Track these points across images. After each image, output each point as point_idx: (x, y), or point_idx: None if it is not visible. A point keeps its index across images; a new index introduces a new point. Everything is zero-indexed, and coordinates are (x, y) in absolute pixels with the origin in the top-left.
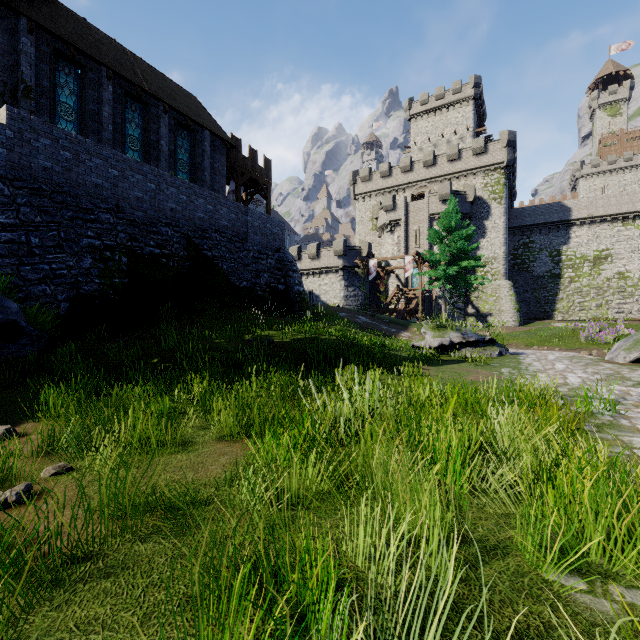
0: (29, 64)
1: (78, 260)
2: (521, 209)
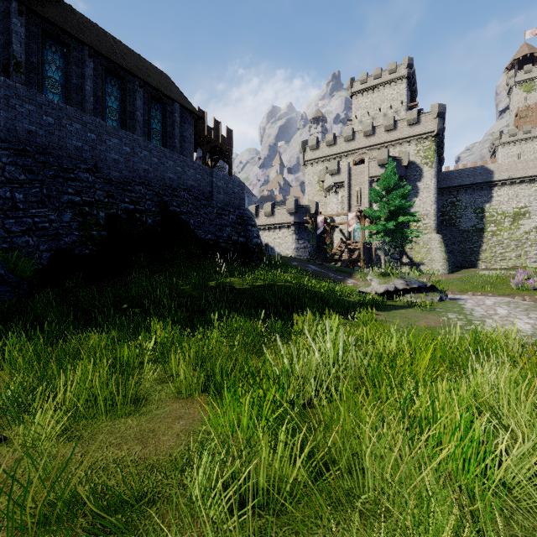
0: (19, 42)
1: (59, 214)
2: (449, 172)
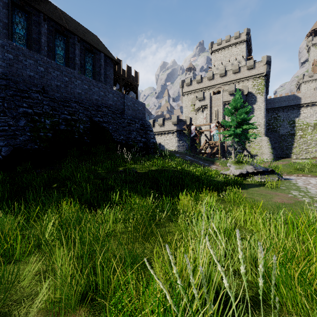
0: None
1: (16, 121)
2: (272, 99)
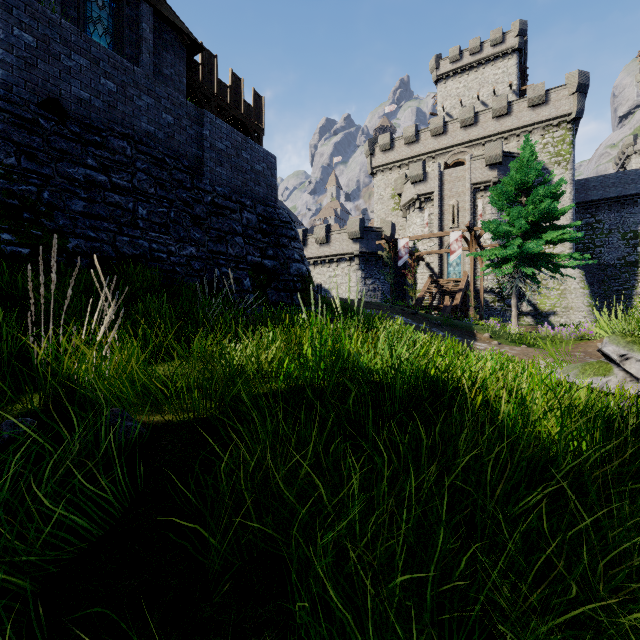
0: None
1: None
2: (584, 180)
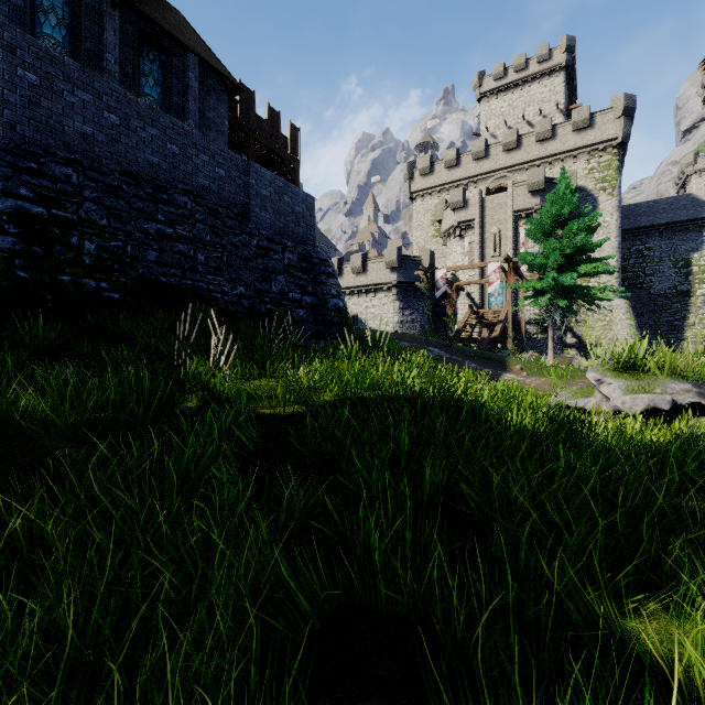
0: None
1: None
2: (634, 206)
